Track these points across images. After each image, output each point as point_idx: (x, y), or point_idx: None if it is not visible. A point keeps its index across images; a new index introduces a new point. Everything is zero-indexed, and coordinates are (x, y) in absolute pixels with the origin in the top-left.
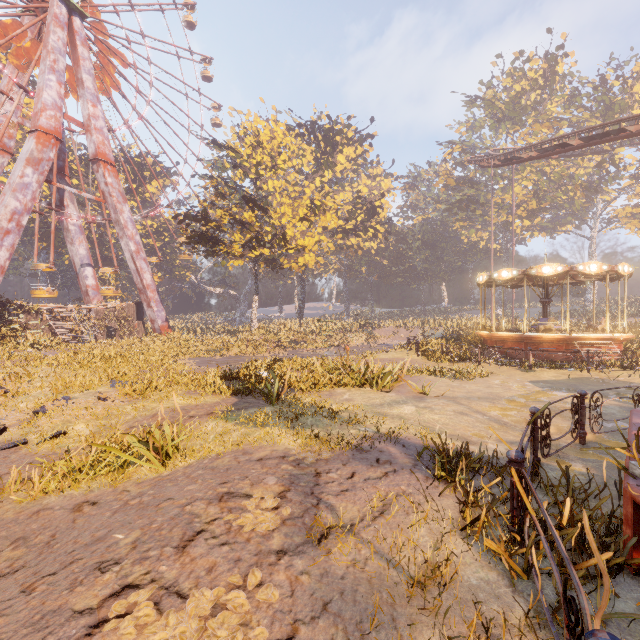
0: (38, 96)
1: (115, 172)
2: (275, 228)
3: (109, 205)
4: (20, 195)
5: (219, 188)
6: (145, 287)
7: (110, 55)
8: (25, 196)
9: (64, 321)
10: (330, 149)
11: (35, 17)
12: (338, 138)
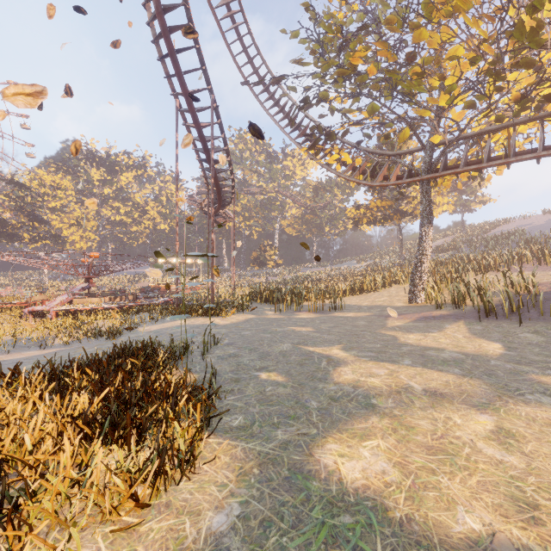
0: None
1: None
2: (51, 231)
3: None
4: None
5: (18, 203)
6: None
7: None
8: None
9: None
10: (110, 175)
11: None
12: (118, 168)
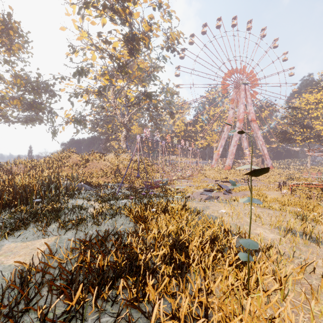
0: (239, 111)
1: (256, 122)
2: (314, 133)
3: (254, 132)
4: (236, 137)
5: (291, 119)
6: (264, 154)
7: (253, 85)
8: (237, 136)
9: (244, 165)
10: None
11: (236, 89)
12: None
